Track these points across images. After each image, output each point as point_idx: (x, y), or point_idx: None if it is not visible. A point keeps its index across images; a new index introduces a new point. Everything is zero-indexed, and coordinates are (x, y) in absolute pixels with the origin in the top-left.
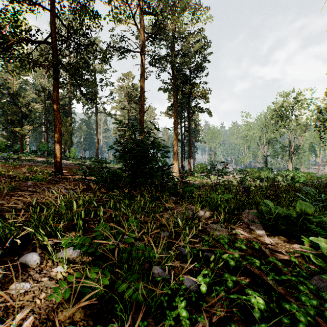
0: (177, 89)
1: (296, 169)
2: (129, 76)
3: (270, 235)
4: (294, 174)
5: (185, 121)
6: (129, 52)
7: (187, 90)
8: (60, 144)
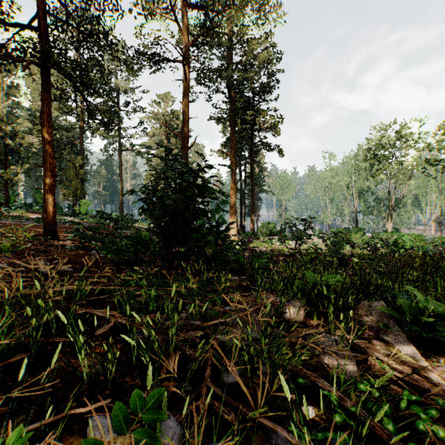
0: (235, 117)
1: (395, 231)
2: (166, 98)
3: (427, 356)
4: (397, 238)
5: (246, 163)
6: (166, 61)
7: (250, 117)
8: (52, 191)
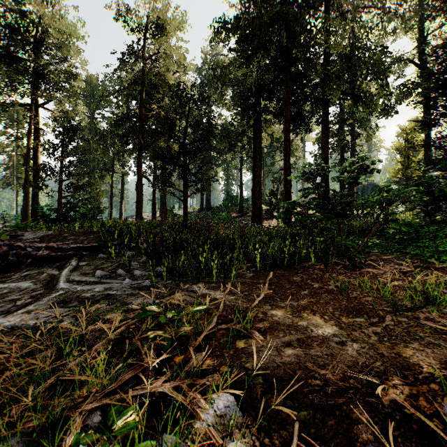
0: None
1: None
2: None
3: None
4: None
5: None
6: None
7: None
8: None
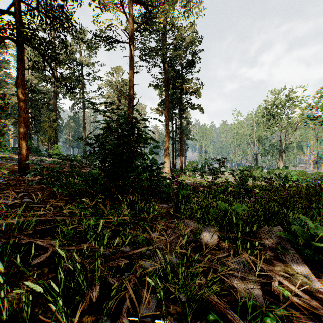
0: (168, 84)
1: (285, 167)
2: (118, 70)
3: (319, 276)
4: (286, 173)
5: (176, 118)
6: (117, 42)
7: (179, 84)
8: (25, 138)
